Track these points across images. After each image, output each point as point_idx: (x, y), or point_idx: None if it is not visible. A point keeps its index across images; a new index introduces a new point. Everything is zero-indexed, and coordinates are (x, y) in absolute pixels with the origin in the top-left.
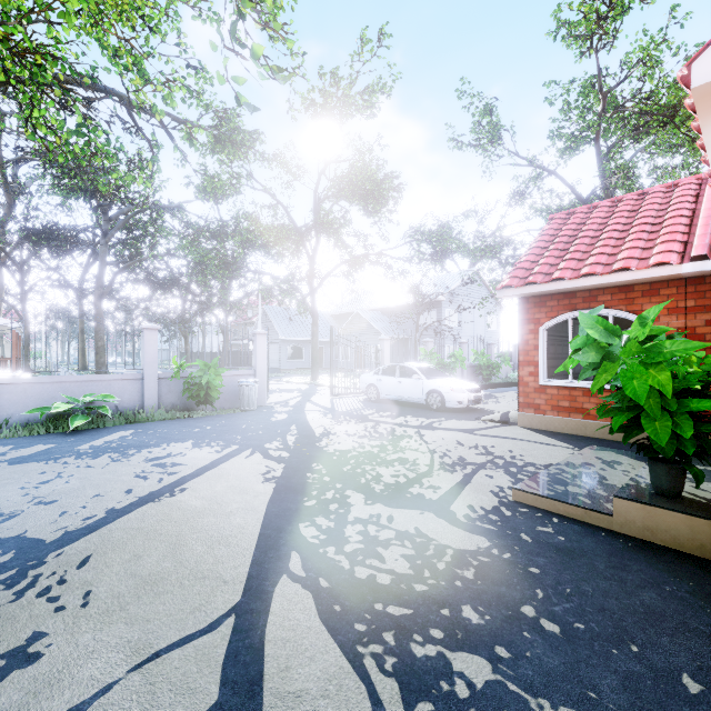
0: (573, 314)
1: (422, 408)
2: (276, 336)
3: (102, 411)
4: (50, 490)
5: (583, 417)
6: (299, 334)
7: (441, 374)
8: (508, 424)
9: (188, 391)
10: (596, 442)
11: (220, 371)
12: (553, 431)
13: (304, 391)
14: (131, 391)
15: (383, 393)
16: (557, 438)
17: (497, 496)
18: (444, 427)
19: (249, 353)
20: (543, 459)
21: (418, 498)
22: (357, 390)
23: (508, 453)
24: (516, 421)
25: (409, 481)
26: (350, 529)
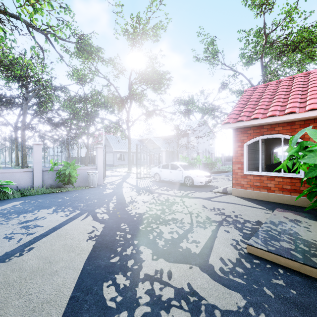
0: (262, 137)
1: (182, 185)
2: (111, 149)
3: (5, 190)
4: None
5: (267, 191)
6: (122, 148)
7: (190, 167)
8: (227, 194)
9: (58, 178)
10: (275, 205)
11: (76, 167)
12: (251, 198)
13: (124, 176)
14: (26, 178)
15: (162, 177)
16: (254, 202)
17: (236, 248)
18: (195, 196)
19: None
20: (253, 217)
21: (186, 252)
22: (149, 175)
23: (232, 213)
24: (231, 192)
25: (179, 237)
26: (140, 288)
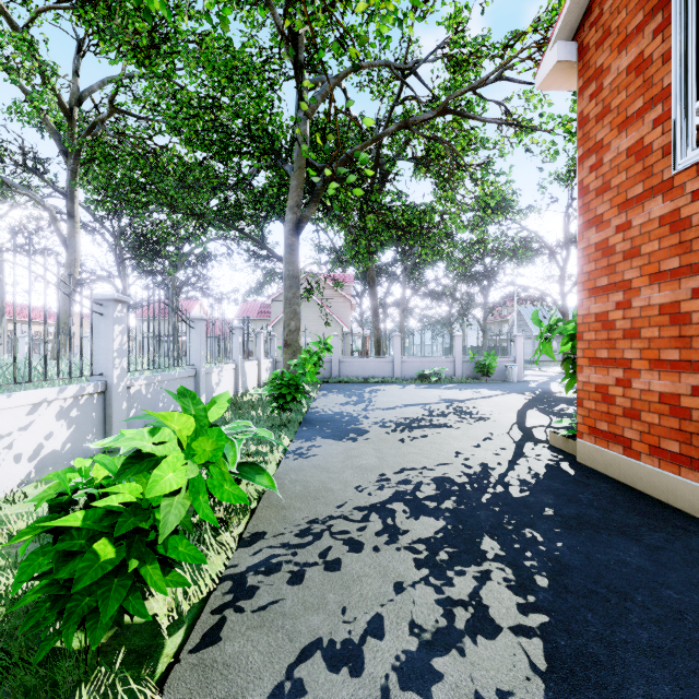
0: None
1: None
2: (529, 332)
3: (441, 375)
4: (447, 394)
5: None
6: None
7: None
8: None
9: (477, 369)
10: None
11: (495, 358)
12: None
13: (553, 376)
14: (449, 367)
15: None
16: None
17: None
18: None
19: (504, 348)
20: None
21: None
22: None
23: None
24: None
25: None
26: (556, 408)
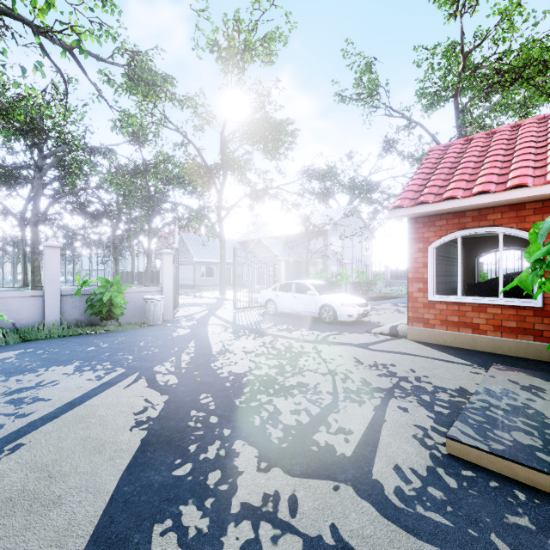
0: (463, 233)
1: (316, 320)
2: (191, 258)
3: None
4: None
5: (473, 331)
6: (211, 257)
7: (329, 290)
8: (397, 337)
9: (91, 308)
10: (489, 357)
11: (122, 288)
12: (442, 345)
13: (212, 305)
14: (31, 308)
15: (280, 307)
16: (449, 352)
17: (424, 445)
18: (339, 341)
19: None
20: (450, 381)
21: (327, 453)
22: (257, 304)
23: (411, 374)
24: (404, 334)
25: (312, 421)
26: (232, 536)
